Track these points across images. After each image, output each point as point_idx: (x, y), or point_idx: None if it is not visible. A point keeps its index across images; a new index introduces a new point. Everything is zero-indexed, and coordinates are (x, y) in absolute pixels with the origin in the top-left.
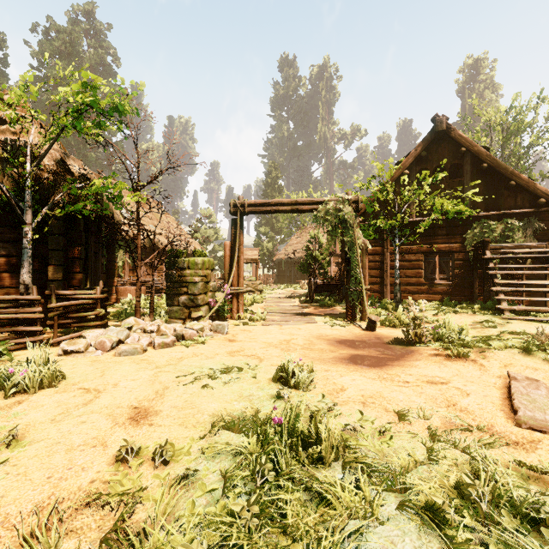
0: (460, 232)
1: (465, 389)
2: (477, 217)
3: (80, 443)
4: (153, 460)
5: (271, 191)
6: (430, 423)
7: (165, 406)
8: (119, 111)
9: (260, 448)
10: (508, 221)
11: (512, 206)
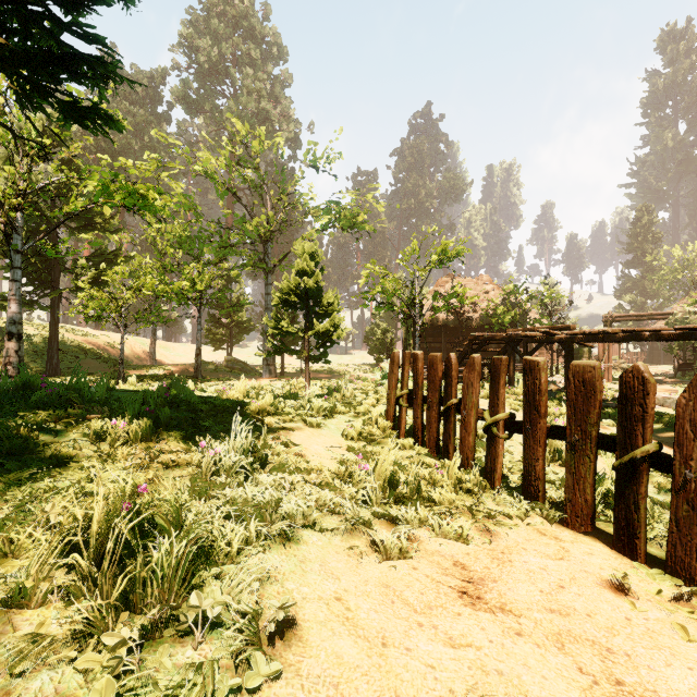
0: None
1: None
2: None
3: None
4: None
5: (640, 244)
6: None
7: None
8: (558, 297)
9: None
10: None
11: None
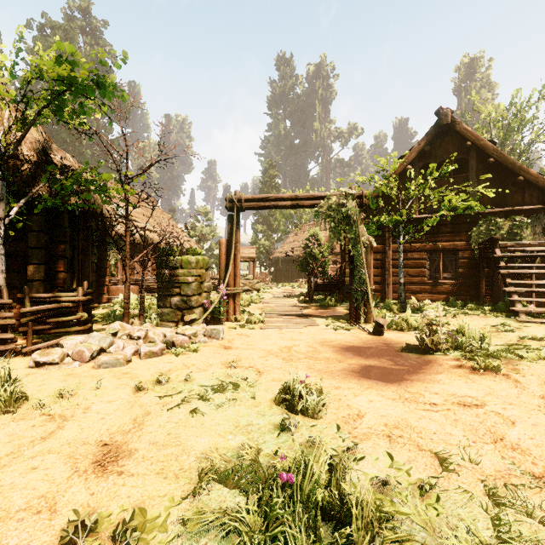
0: (465, 229)
1: (507, 415)
2: (483, 214)
3: (20, 505)
4: (114, 539)
5: (268, 189)
6: (480, 470)
7: (142, 441)
8: (101, 93)
9: (263, 518)
10: (515, 218)
11: (520, 202)
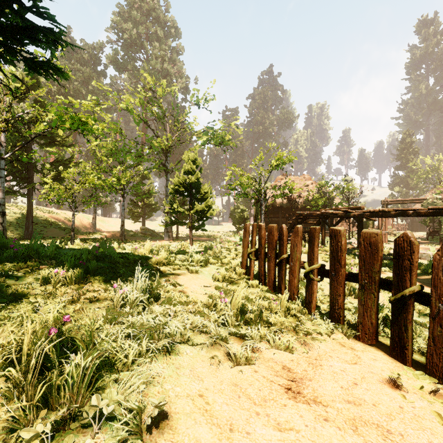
0: None
1: None
2: None
3: None
4: None
5: (405, 155)
6: None
7: None
8: (353, 189)
9: None
10: None
11: None
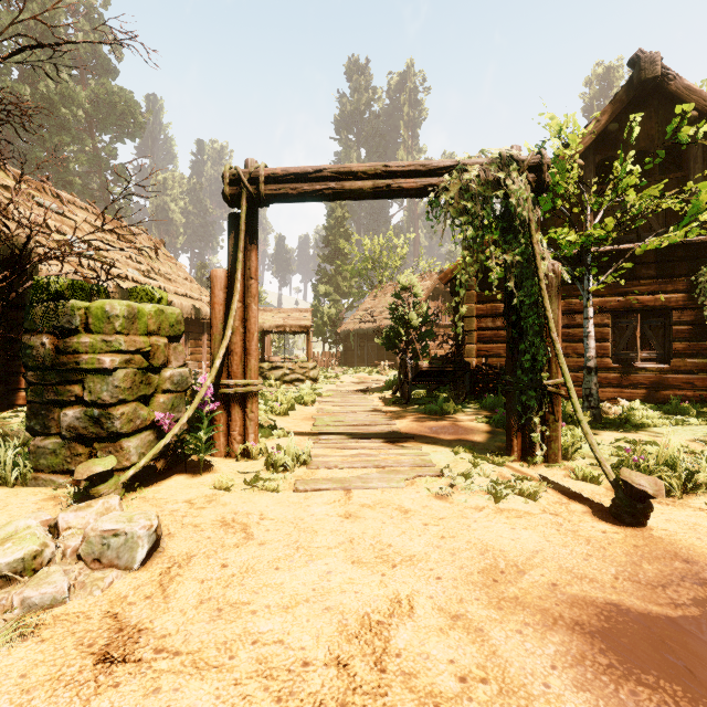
0: (684, 270)
1: None
2: None
3: None
4: None
5: (335, 237)
6: None
7: None
8: None
9: None
10: None
11: None
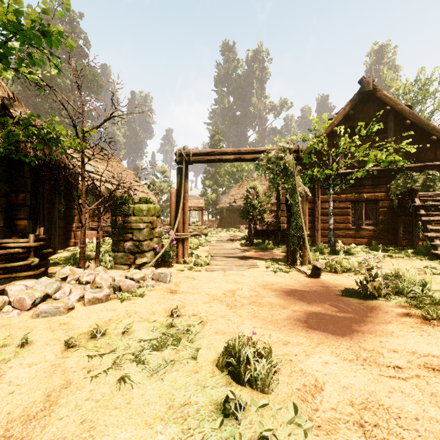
0: (384, 182)
1: None
2: (400, 169)
3: None
4: None
5: None
6: None
7: (43, 437)
8: (47, 41)
9: None
10: (429, 172)
11: (432, 159)
